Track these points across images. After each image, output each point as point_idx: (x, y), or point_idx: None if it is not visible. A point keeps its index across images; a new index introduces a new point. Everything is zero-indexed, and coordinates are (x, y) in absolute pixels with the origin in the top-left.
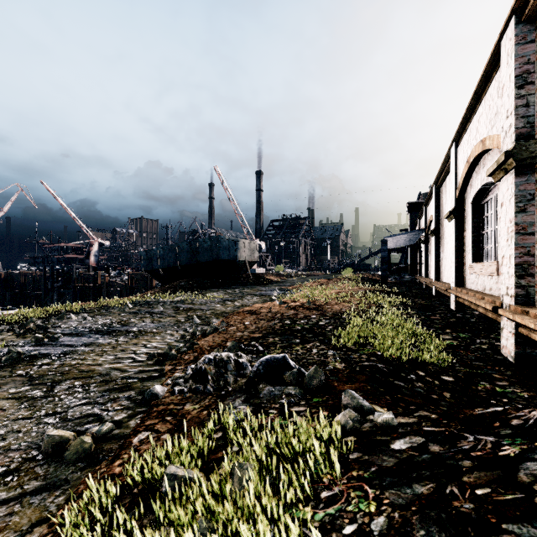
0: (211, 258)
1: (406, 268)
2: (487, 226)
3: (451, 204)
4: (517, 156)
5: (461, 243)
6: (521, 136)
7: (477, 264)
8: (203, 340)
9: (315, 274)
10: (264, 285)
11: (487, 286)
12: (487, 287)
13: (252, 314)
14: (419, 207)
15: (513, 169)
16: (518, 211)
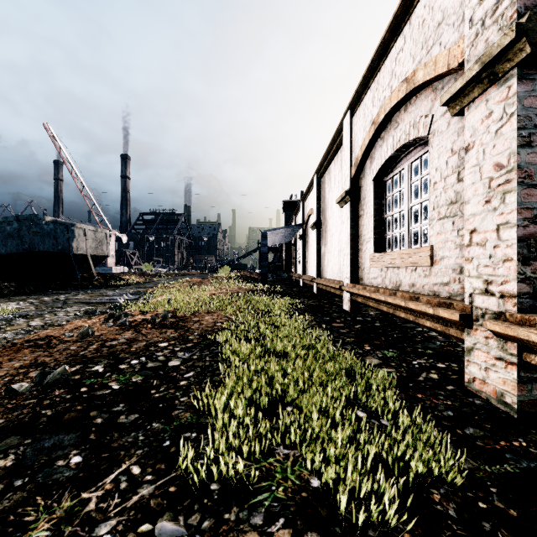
0: (19, 249)
1: (282, 266)
2: (393, 208)
3: (345, 185)
4: (533, 35)
5: (357, 231)
6: (526, 11)
7: (387, 253)
8: None
9: (190, 273)
10: (115, 288)
11: (406, 281)
12: (404, 282)
13: (37, 348)
14: (294, 206)
15: (513, 70)
16: (521, 145)
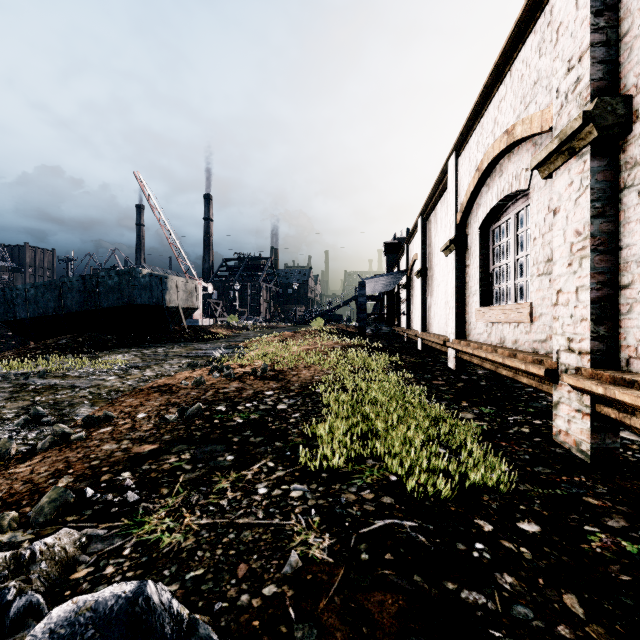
0: (119, 302)
1: (383, 318)
2: (500, 259)
3: (450, 232)
4: (599, 121)
5: (463, 283)
6: (599, 93)
7: (492, 308)
8: (7, 473)
9: (279, 326)
10: (206, 341)
11: (509, 338)
12: (508, 339)
13: (163, 392)
14: (397, 248)
15: (587, 147)
16: (594, 215)
